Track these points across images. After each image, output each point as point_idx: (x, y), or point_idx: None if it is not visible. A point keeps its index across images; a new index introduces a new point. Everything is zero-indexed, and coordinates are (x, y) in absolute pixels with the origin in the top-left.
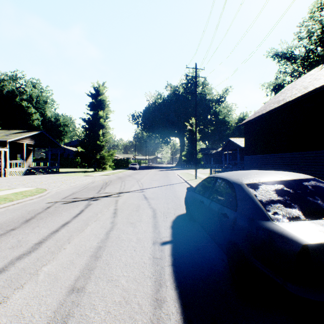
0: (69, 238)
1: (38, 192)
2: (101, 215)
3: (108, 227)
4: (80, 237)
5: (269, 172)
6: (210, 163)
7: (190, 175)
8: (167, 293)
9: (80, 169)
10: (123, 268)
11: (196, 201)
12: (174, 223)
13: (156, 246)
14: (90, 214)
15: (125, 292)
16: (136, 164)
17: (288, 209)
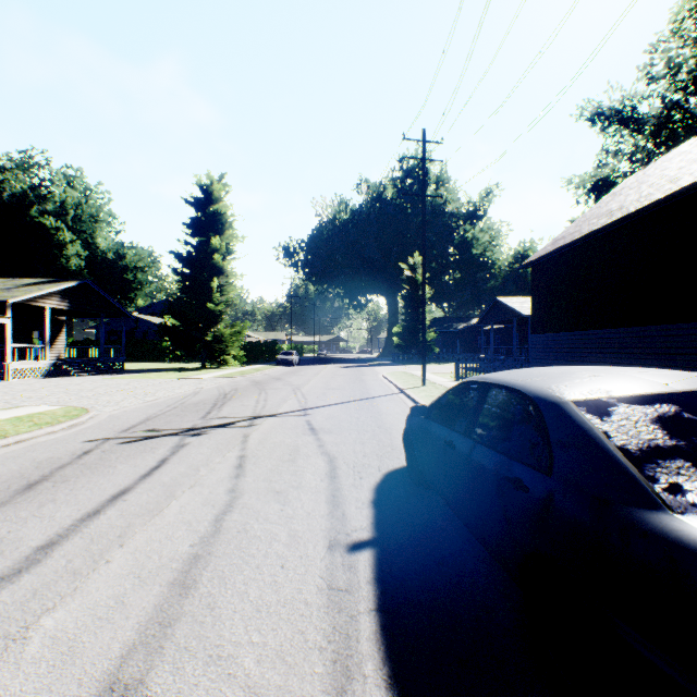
0: (122, 532)
1: (69, 416)
2: (207, 473)
3: (220, 502)
4: (150, 529)
5: (625, 370)
6: (454, 351)
7: (410, 377)
8: None
9: (171, 364)
10: (250, 620)
11: (434, 442)
12: (379, 491)
13: (337, 554)
14: (181, 469)
15: None
16: (293, 353)
17: None
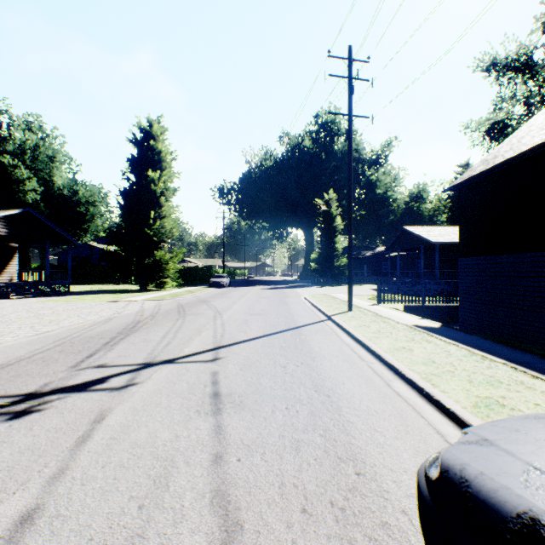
0: None
1: None
2: None
3: None
4: None
5: None
6: (362, 274)
7: (332, 300)
8: None
9: (120, 285)
10: None
11: None
12: None
13: None
14: None
15: None
16: (224, 276)
17: None
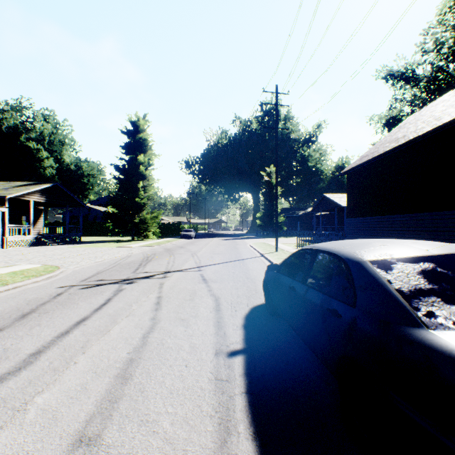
0: (84, 344)
1: (47, 271)
2: (137, 307)
3: (146, 326)
4: (101, 343)
5: (403, 241)
6: (296, 229)
7: (268, 246)
8: (240, 447)
9: (112, 237)
10: (166, 399)
11: (282, 287)
12: (247, 319)
13: (221, 358)
14: (120, 305)
15: (169, 446)
16: (191, 230)
17: (452, 307)
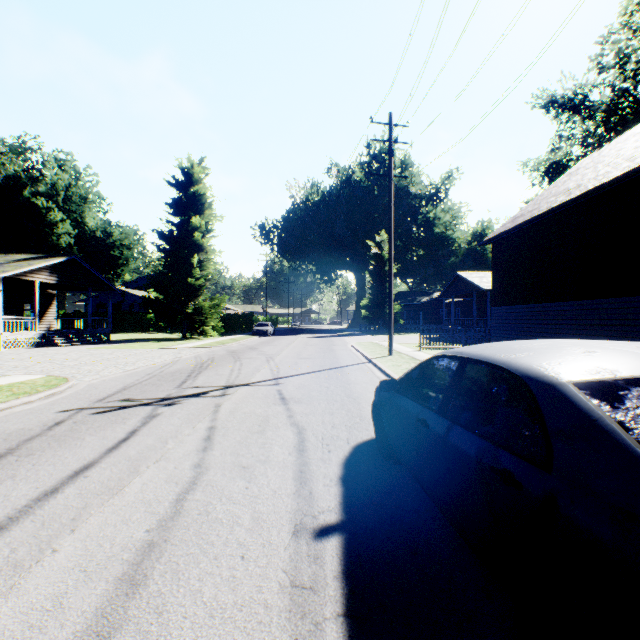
0: (77, 514)
1: (48, 386)
2: (174, 446)
3: (184, 478)
4: (106, 510)
5: (621, 345)
6: (418, 322)
7: (377, 347)
8: None
9: (155, 334)
10: (201, 630)
11: (405, 418)
12: (348, 466)
13: (302, 542)
14: (149, 441)
15: None
16: (268, 324)
17: None
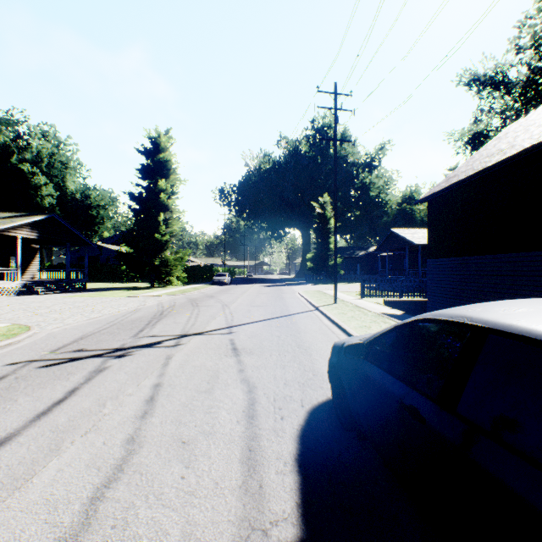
0: None
1: (7, 335)
2: (111, 410)
3: (110, 461)
4: None
5: None
6: (355, 273)
7: (322, 295)
8: None
9: (128, 283)
10: None
11: (380, 397)
12: (304, 441)
13: None
14: (85, 404)
15: None
16: (225, 274)
17: None
